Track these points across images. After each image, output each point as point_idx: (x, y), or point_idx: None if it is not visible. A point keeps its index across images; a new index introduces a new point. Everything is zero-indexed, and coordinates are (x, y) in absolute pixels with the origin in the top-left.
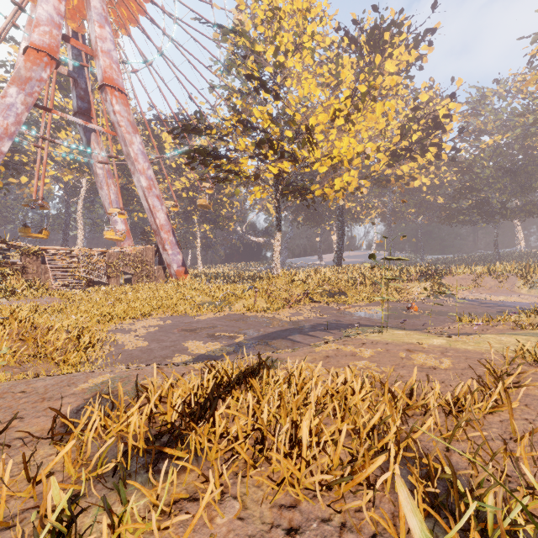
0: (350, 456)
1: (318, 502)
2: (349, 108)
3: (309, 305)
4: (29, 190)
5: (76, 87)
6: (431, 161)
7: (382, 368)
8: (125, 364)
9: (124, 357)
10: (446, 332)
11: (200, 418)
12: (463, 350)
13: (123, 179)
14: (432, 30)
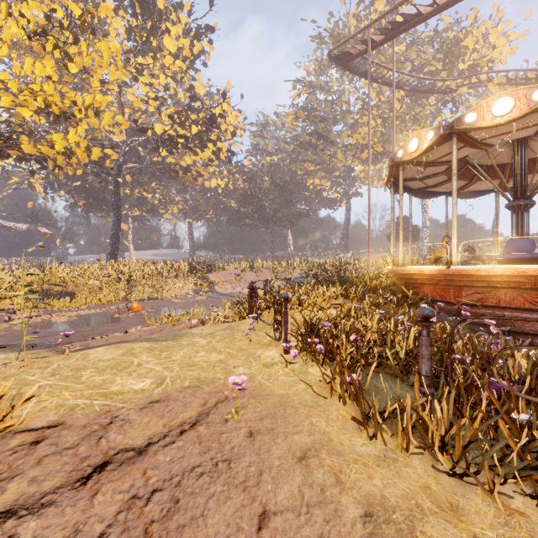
0: None
1: None
2: (67, 37)
3: None
4: None
5: None
6: (213, 159)
7: None
8: None
9: None
10: (86, 345)
11: None
12: None
13: None
14: (212, 28)
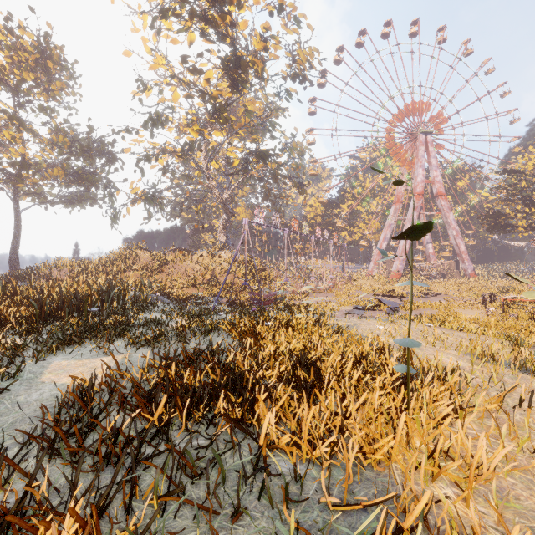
0: None
1: None
2: None
3: None
4: None
5: None
6: None
7: None
8: None
9: None
10: None
11: None
12: None
13: None
14: None
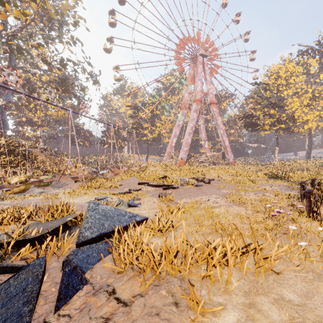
0: None
1: None
2: (311, 99)
3: None
4: None
5: None
6: None
7: None
8: None
9: None
10: None
11: None
12: None
13: None
14: None
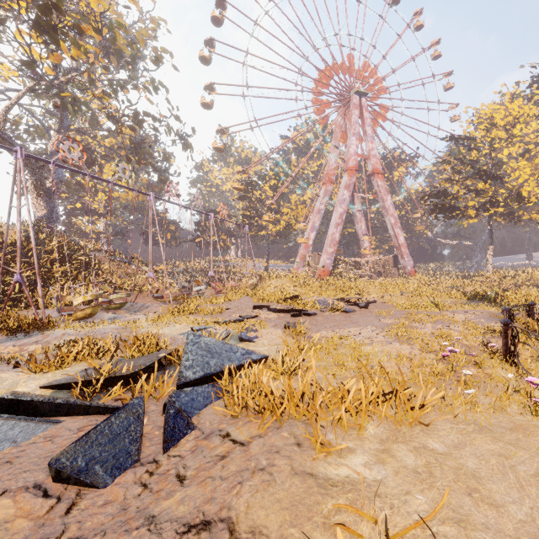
0: None
1: None
2: None
3: None
4: None
5: None
6: None
7: None
8: None
9: None
10: None
11: None
12: None
13: None
14: None
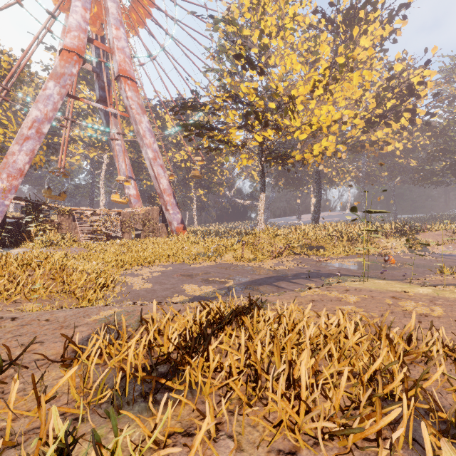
0: (350, 402)
1: (320, 451)
2: (327, 80)
3: (291, 257)
4: (65, 165)
5: (98, 79)
6: (405, 126)
7: (371, 313)
8: (133, 301)
9: (132, 296)
10: (429, 282)
11: (195, 351)
12: (453, 299)
13: (134, 154)
14: (406, 5)
